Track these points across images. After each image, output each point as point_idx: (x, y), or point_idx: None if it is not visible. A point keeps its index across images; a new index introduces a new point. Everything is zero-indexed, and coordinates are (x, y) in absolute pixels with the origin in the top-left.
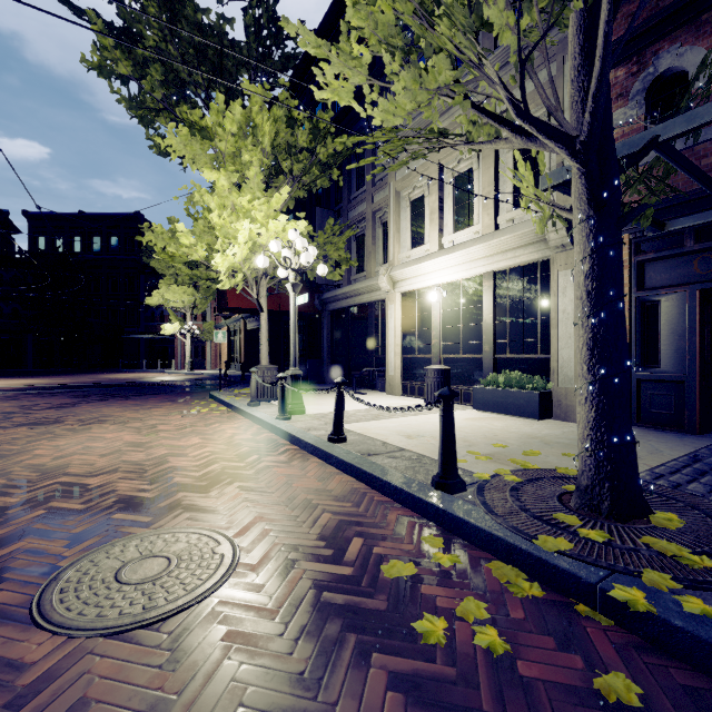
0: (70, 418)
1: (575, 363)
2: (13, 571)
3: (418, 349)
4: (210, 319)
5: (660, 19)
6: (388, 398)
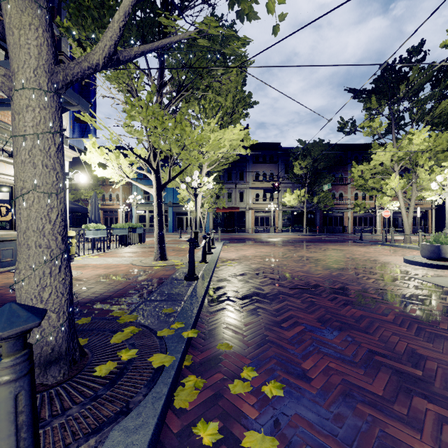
0: None
1: None
2: None
3: None
4: None
5: None
6: None
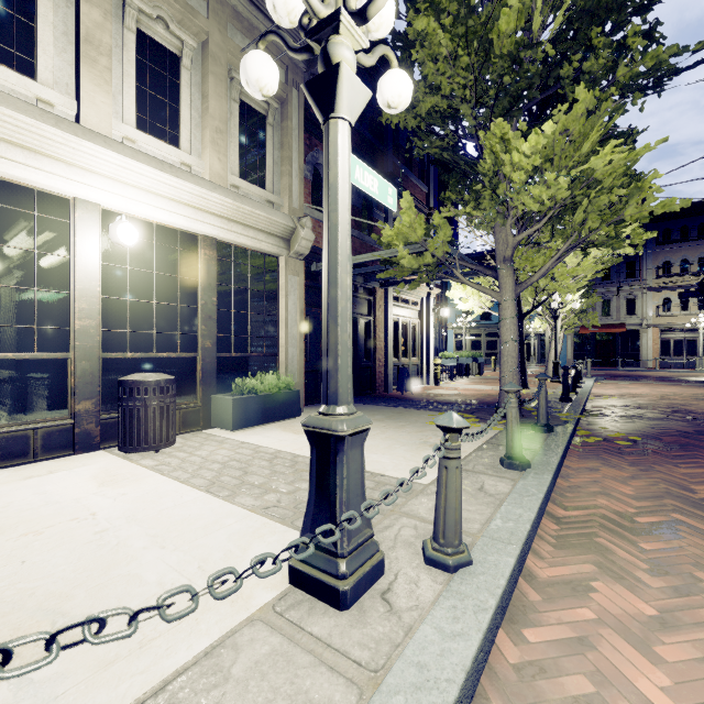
0: None
1: (301, 360)
2: None
3: (6, 338)
4: None
5: None
6: None
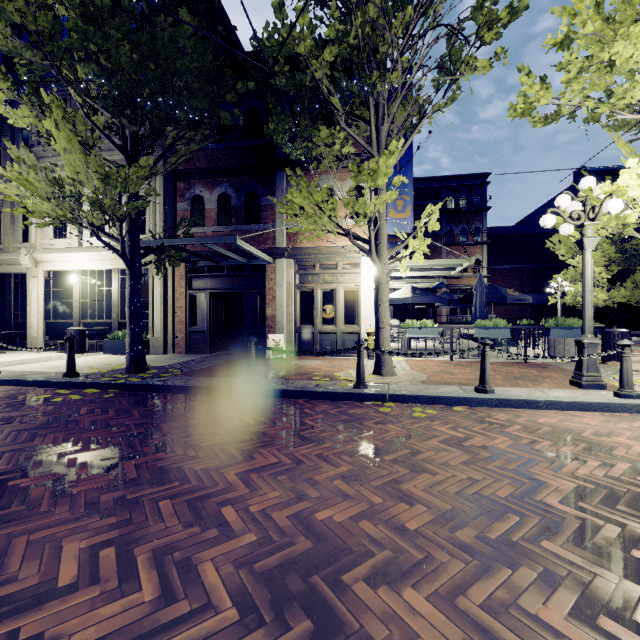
0: None
1: (161, 324)
2: None
3: (61, 316)
4: None
5: (195, 172)
6: (31, 354)
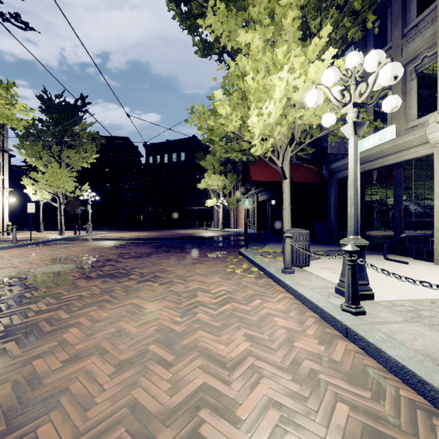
0: (137, 271)
1: None
2: None
3: None
4: (233, 196)
5: None
6: None
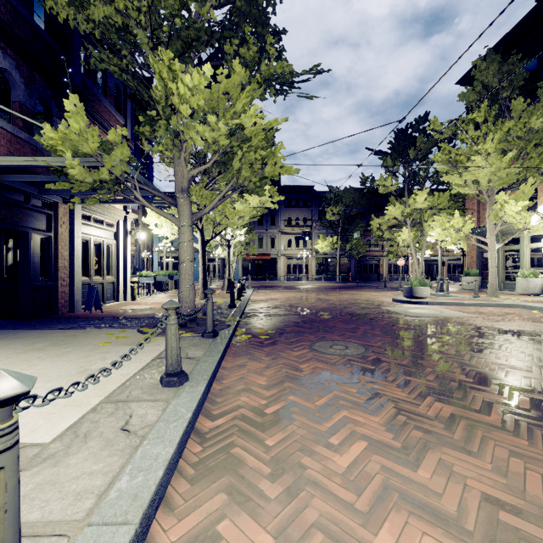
0: None
1: None
2: (389, 355)
3: None
4: None
5: None
6: None
